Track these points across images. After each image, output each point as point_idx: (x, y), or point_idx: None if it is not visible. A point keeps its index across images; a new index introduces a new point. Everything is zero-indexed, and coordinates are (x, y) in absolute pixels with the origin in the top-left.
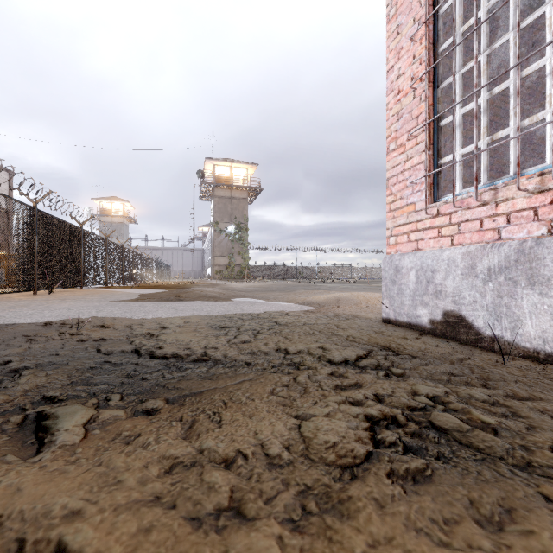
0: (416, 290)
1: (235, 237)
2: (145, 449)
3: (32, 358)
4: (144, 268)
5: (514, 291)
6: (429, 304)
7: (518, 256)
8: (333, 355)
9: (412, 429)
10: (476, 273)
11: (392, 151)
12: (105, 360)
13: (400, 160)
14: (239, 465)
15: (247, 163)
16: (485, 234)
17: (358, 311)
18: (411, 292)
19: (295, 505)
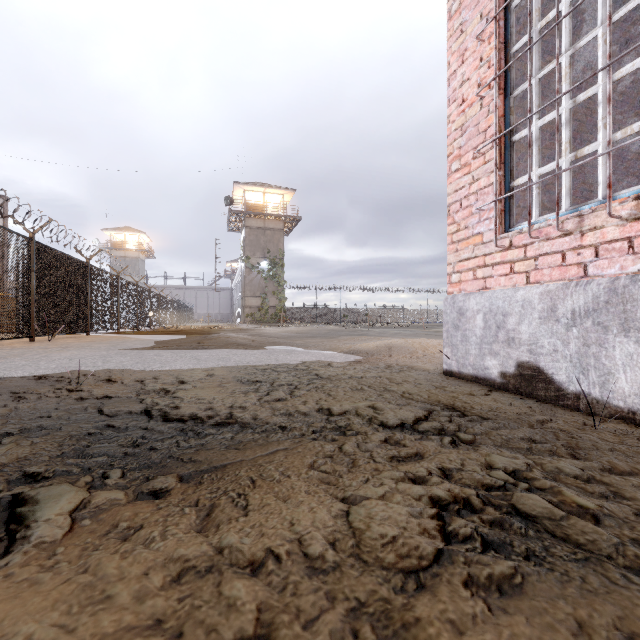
0: (484, 337)
1: (269, 274)
2: (147, 548)
3: (17, 421)
4: (163, 310)
5: (604, 339)
6: (500, 354)
7: (609, 296)
8: (387, 417)
9: (491, 516)
10: (557, 317)
11: (455, 172)
12: (107, 424)
13: (464, 182)
14: (270, 570)
15: (283, 189)
16: (567, 270)
17: (413, 361)
18: (478, 339)
19: (345, 630)
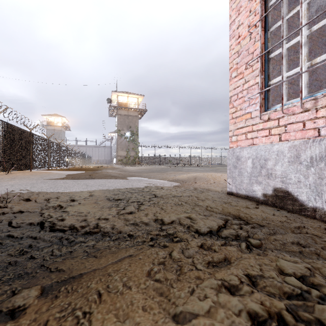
0: (252, 173)
1: (130, 139)
2: None
3: None
4: (74, 157)
5: None
6: (262, 183)
7: None
8: (200, 225)
9: None
10: (300, 161)
11: (234, 78)
12: (9, 235)
13: (240, 83)
14: None
15: (137, 94)
16: (307, 132)
17: (209, 186)
18: (248, 174)
19: None
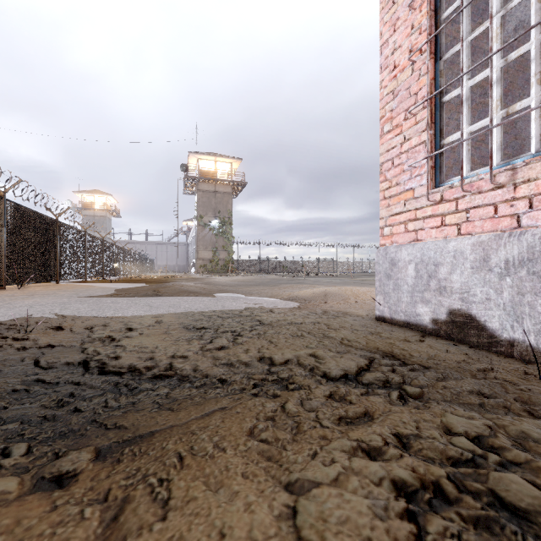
0: (416, 286)
1: (219, 231)
2: None
3: None
4: (127, 262)
5: (540, 288)
6: (432, 301)
7: None
8: (329, 367)
9: (473, 512)
10: (490, 266)
11: (387, 133)
12: (38, 379)
13: (396, 142)
14: None
15: (231, 158)
16: (500, 222)
17: (347, 307)
18: (410, 288)
19: None
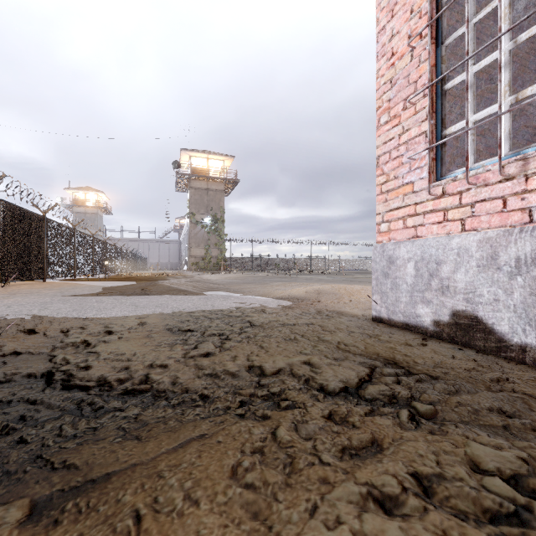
0: (416, 285)
1: (211, 228)
2: None
3: None
4: (118, 259)
5: None
6: (433, 302)
7: None
8: (326, 378)
9: None
10: (498, 265)
11: (384, 124)
12: None
13: (394, 133)
14: None
15: (224, 155)
16: (509, 216)
17: (341, 307)
18: (409, 287)
19: None
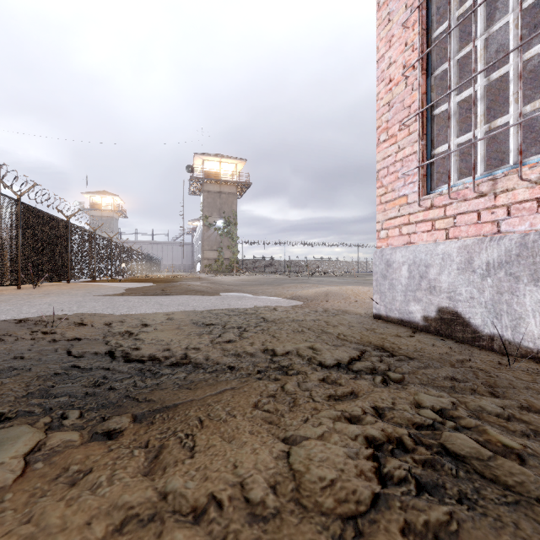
0: (409, 286)
1: (224, 231)
2: (93, 494)
3: None
4: (134, 261)
5: (516, 287)
6: (423, 300)
7: (520, 250)
8: (325, 357)
9: (423, 456)
10: (473, 268)
11: (383, 142)
12: (73, 365)
13: (391, 151)
14: (211, 518)
15: (236, 159)
16: (482, 227)
17: (347, 306)
18: (403, 287)
19: None
